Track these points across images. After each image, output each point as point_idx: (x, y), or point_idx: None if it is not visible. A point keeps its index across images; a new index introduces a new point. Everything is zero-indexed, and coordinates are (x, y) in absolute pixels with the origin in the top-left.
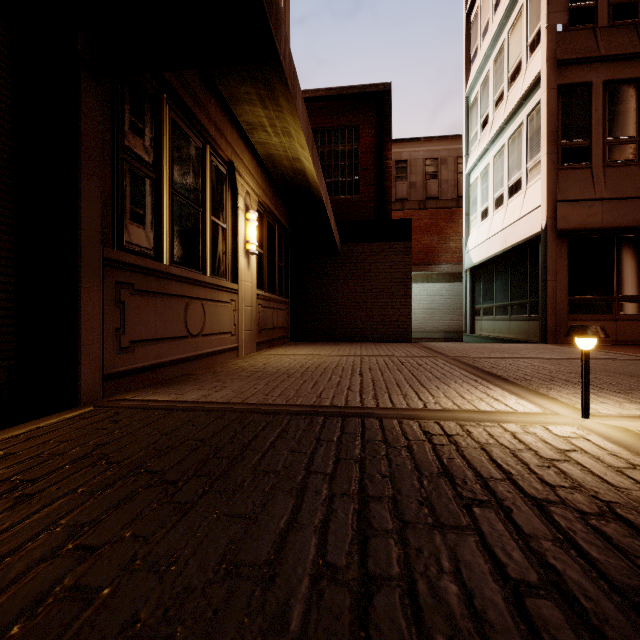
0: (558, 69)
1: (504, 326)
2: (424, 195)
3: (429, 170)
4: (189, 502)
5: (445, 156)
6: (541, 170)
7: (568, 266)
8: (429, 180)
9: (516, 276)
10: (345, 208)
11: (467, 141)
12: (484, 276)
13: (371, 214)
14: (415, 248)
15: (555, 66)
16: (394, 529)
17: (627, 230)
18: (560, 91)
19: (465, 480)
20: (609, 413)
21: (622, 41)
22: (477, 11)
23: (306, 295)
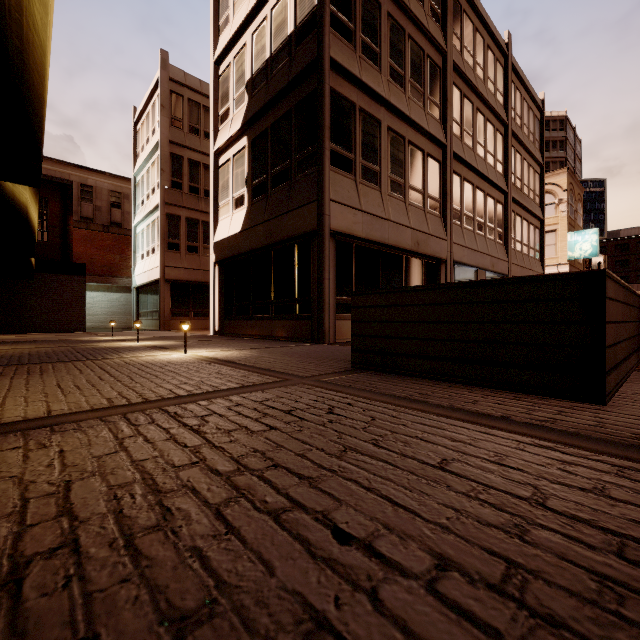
0: (167, 206)
1: (151, 323)
2: (109, 219)
3: (114, 200)
4: (35, 342)
5: (128, 193)
6: (159, 250)
7: (172, 295)
8: (114, 208)
9: (155, 297)
10: (37, 248)
11: (135, 205)
12: (143, 293)
13: (58, 255)
14: (100, 262)
15: (164, 205)
16: (67, 341)
17: (195, 282)
18: (167, 216)
19: (79, 340)
20: (120, 337)
21: (193, 202)
22: (140, 130)
23: (4, 303)
